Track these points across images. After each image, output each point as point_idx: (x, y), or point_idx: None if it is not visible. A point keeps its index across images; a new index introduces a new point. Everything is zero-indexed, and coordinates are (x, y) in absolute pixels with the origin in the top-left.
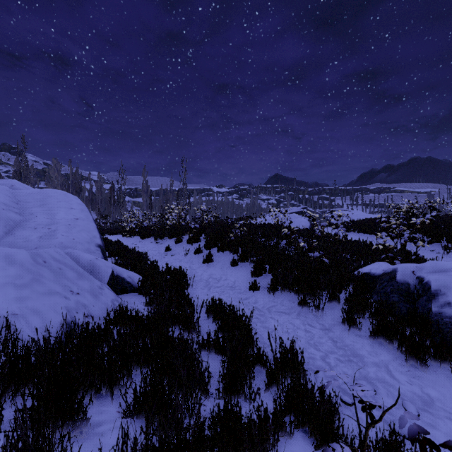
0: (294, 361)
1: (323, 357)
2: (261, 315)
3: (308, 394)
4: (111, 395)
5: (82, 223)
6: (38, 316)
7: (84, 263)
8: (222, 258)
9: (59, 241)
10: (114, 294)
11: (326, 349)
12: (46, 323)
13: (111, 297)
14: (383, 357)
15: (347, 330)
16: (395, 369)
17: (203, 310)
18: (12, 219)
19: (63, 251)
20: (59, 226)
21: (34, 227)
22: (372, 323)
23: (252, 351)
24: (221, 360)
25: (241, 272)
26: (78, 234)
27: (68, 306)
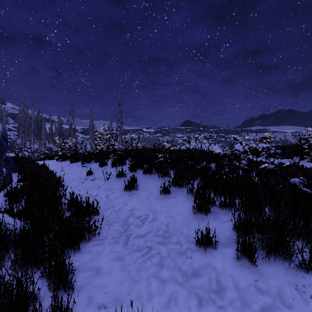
0: None
1: None
2: None
3: None
4: None
5: None
6: None
7: None
8: (149, 184)
9: None
10: None
11: None
12: None
13: None
14: None
15: None
16: None
17: None
18: None
19: None
20: None
21: None
22: None
23: None
24: None
25: (175, 206)
26: None
27: None
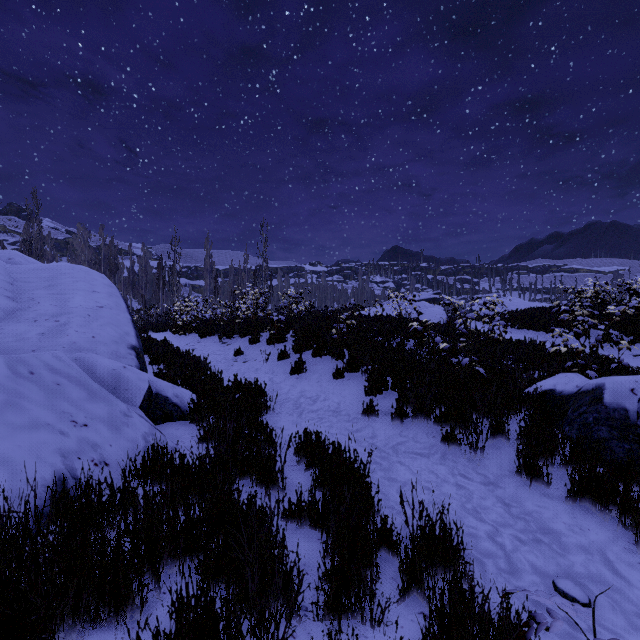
0: (447, 546)
1: (492, 533)
2: (383, 458)
3: (483, 619)
4: (116, 628)
5: (108, 313)
6: (4, 469)
7: (103, 374)
8: (320, 366)
9: (71, 341)
10: (149, 425)
11: (495, 518)
12: (17, 480)
13: (143, 430)
14: (593, 536)
15: (527, 485)
16: (619, 559)
17: (291, 449)
18: (0, 307)
19: (70, 356)
20: (73, 317)
21: (35, 318)
22: (571, 476)
23: (373, 524)
24: (320, 540)
25: (348, 388)
26: (101, 330)
27: (65, 447)
